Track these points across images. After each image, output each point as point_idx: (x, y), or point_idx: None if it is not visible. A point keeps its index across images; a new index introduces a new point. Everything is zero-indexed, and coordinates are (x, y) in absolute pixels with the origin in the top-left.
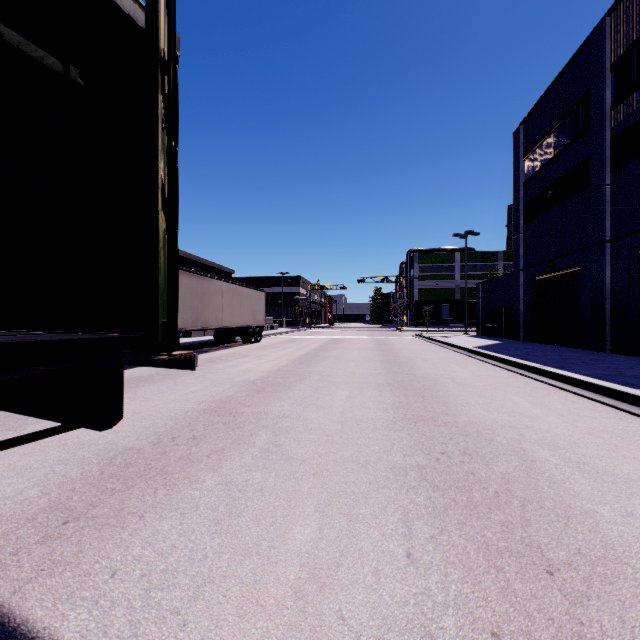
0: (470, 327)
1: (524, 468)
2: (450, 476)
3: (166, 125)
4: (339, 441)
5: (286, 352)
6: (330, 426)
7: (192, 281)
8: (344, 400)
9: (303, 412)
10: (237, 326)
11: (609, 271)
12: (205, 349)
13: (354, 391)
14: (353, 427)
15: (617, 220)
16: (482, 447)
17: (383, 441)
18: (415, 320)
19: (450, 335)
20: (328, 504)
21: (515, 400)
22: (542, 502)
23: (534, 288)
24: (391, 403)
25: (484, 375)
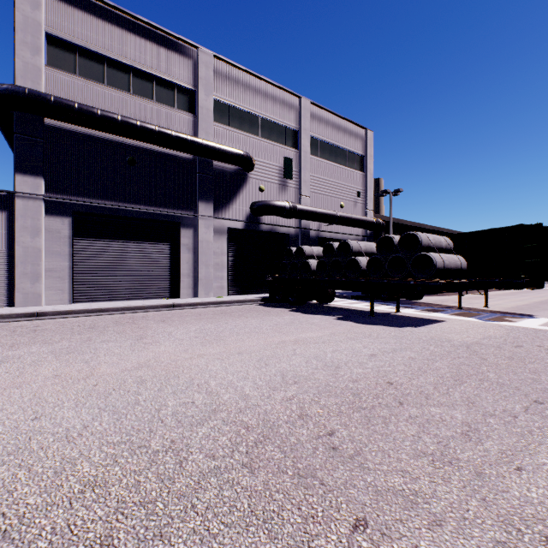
0: None
1: None
2: None
3: None
4: None
5: (543, 295)
6: None
7: None
8: None
9: None
10: None
11: None
12: (474, 291)
13: None
14: None
15: None
16: None
17: None
18: None
19: None
20: None
21: None
22: None
23: None
24: None
25: None
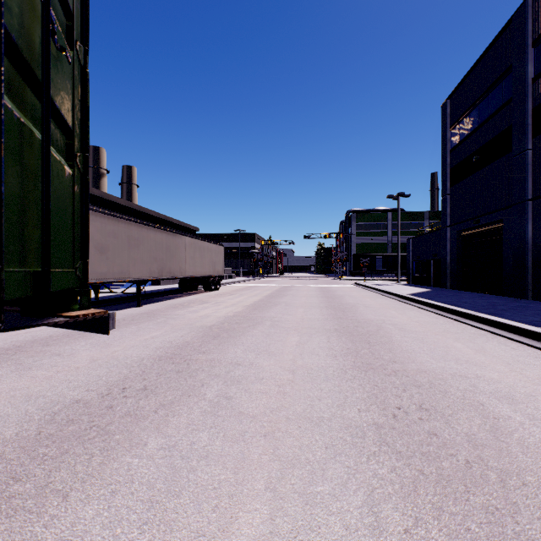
0: (400, 276)
1: (489, 428)
2: (412, 438)
3: (62, 5)
4: (291, 393)
5: (242, 299)
6: (281, 375)
7: (158, 236)
8: (294, 346)
9: (255, 359)
10: (199, 276)
11: (531, 226)
12: (170, 296)
13: (303, 337)
14: (304, 376)
15: (538, 180)
16: (438, 400)
17: (335, 393)
18: (353, 270)
19: (385, 283)
20: (280, 478)
21: (457, 346)
22: (523, 476)
23: (460, 242)
24: (339, 349)
25: (422, 321)
